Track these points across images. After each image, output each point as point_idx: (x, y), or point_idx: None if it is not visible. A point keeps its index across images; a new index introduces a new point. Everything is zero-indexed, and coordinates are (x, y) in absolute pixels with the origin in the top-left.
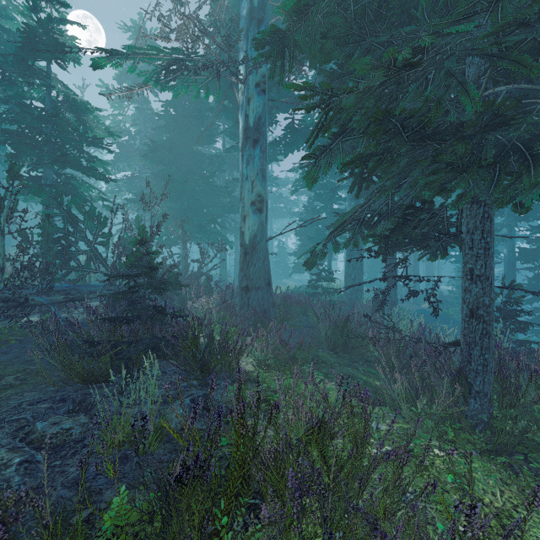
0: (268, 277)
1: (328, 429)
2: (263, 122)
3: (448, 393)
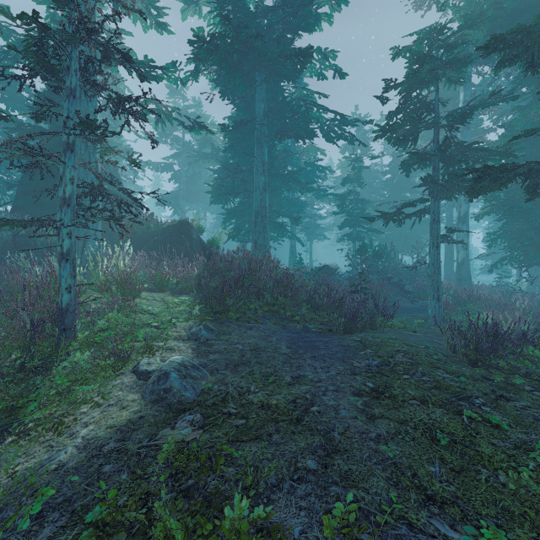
0: (470, 275)
1: (491, 300)
2: (467, 214)
3: (533, 305)
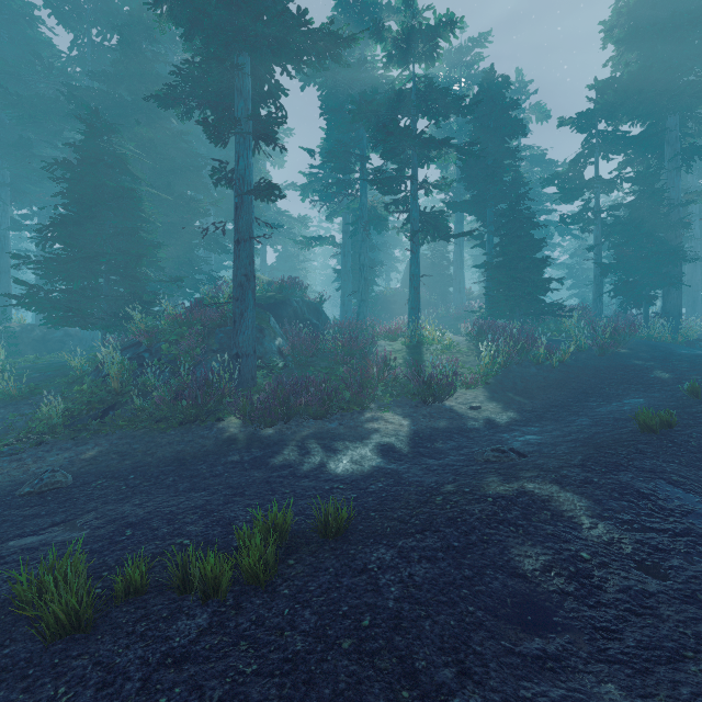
0: None
1: None
2: None
3: None
